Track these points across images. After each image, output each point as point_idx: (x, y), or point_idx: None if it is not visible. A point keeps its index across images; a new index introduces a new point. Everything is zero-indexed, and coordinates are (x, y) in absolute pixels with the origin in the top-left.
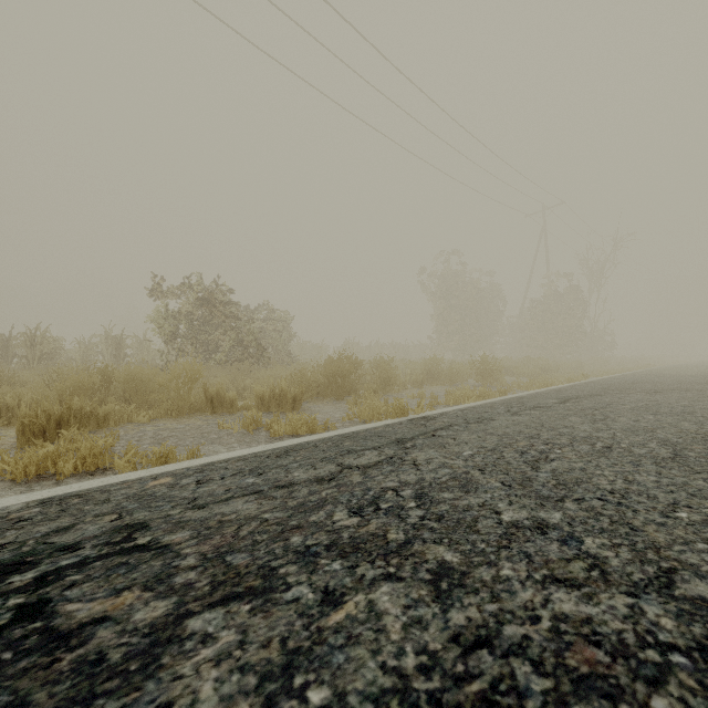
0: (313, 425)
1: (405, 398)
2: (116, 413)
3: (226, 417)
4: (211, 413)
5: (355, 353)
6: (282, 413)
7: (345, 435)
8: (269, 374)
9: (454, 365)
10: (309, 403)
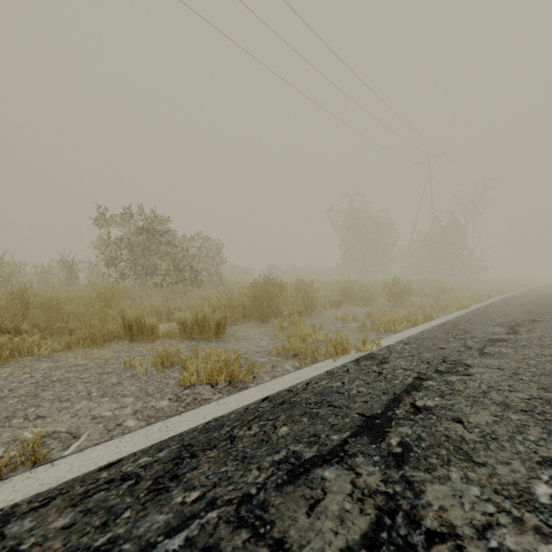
0: (234, 369)
1: (328, 320)
2: (15, 344)
3: (142, 347)
4: (129, 340)
5: (276, 275)
6: (205, 340)
7: (278, 399)
8: (199, 295)
9: (366, 287)
10: (234, 326)
